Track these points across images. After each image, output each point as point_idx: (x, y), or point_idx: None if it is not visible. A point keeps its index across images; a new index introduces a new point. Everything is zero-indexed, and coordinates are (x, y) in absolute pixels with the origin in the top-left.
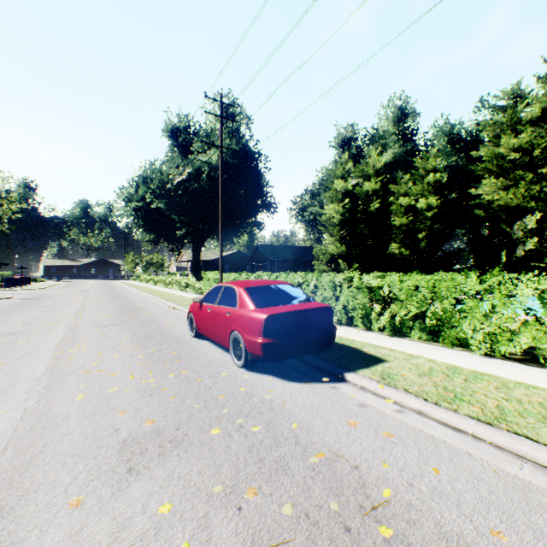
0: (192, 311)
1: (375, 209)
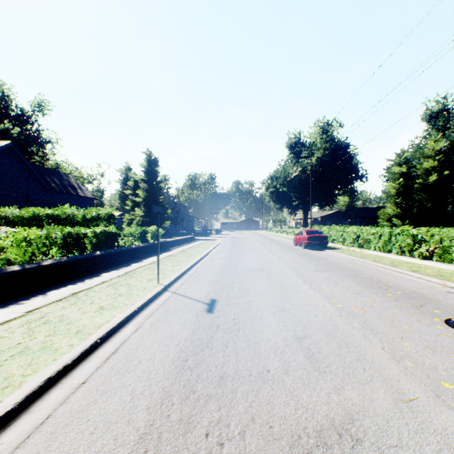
0: (294, 238)
1: (432, 181)
